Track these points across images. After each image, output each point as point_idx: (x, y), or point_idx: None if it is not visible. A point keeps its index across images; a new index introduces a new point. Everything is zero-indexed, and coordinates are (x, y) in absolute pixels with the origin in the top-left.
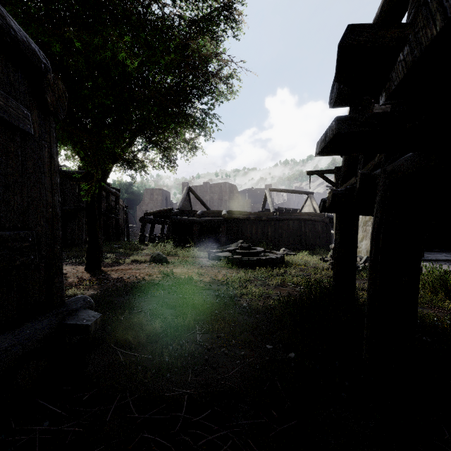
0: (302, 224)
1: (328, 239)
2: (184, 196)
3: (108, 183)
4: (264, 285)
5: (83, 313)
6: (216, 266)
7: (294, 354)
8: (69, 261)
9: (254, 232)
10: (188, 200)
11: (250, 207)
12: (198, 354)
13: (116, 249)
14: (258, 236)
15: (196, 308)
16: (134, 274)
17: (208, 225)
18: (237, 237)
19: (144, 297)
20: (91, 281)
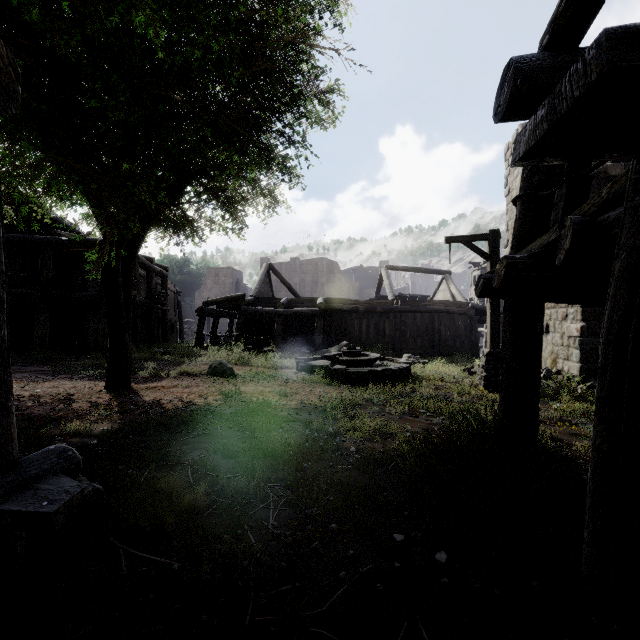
0: (435, 318)
1: (474, 341)
2: (262, 277)
3: (150, 258)
4: (382, 413)
5: (49, 485)
6: (308, 382)
7: (445, 556)
8: (84, 373)
9: (364, 330)
10: (268, 283)
11: (358, 294)
12: (268, 556)
13: (160, 354)
14: (371, 335)
15: (273, 456)
16: (179, 395)
17: (297, 320)
18: (340, 337)
19: (189, 436)
20: (109, 407)
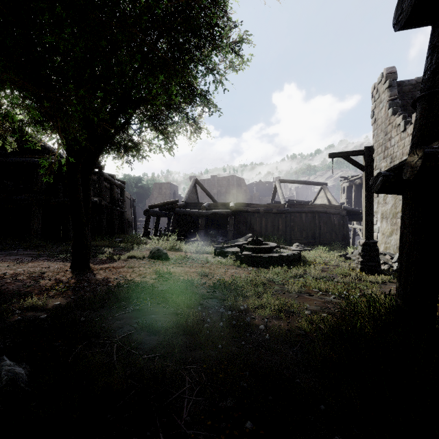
0: (316, 217)
1: (345, 234)
2: (190, 188)
3: (112, 175)
4: (283, 291)
5: None
6: (223, 264)
7: None
8: (59, 256)
9: (263, 226)
10: (195, 193)
11: (258, 200)
12: None
13: (118, 242)
14: (268, 230)
15: (191, 333)
16: (124, 274)
17: (215, 218)
18: (246, 231)
19: (124, 311)
20: (68, 284)
